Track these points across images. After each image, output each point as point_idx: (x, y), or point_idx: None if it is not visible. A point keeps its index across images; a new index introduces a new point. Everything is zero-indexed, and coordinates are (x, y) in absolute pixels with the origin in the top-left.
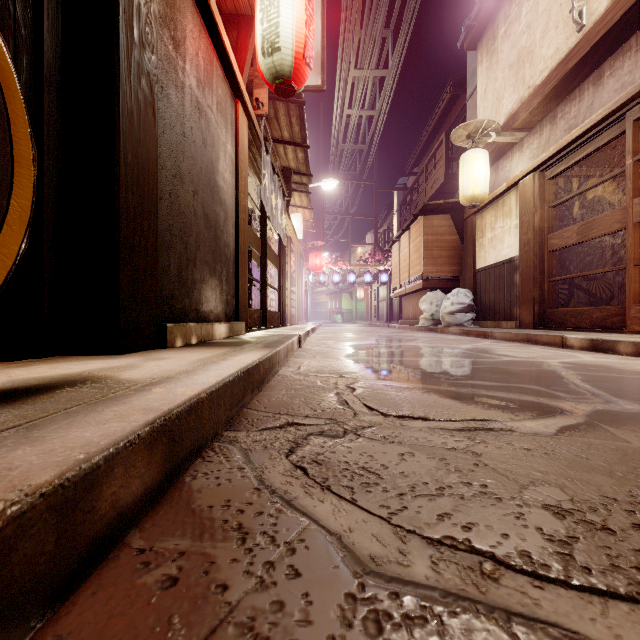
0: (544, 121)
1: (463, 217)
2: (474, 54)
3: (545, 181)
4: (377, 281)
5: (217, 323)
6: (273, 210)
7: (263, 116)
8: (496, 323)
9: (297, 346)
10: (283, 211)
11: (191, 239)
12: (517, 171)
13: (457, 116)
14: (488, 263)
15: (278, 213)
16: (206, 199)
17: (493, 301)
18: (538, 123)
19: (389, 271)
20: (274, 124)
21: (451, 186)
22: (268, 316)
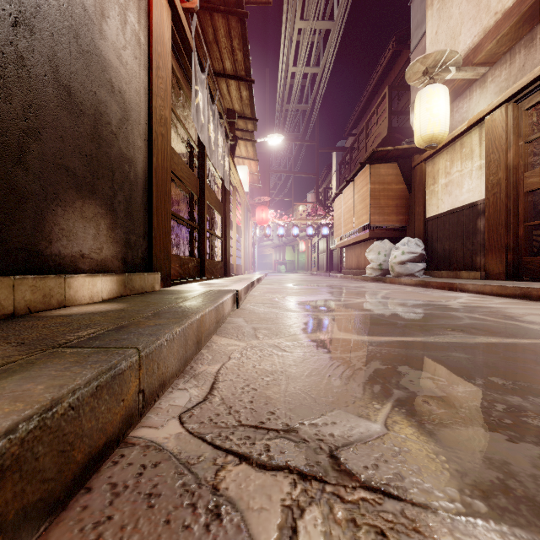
0: (516, 47)
1: (411, 166)
2: (419, 6)
3: (520, 113)
4: (317, 235)
5: (83, 275)
6: (211, 143)
7: (193, 12)
8: (454, 273)
9: (232, 307)
10: (226, 153)
11: (4, 107)
12: (478, 109)
13: (397, 74)
14: (442, 210)
15: (219, 151)
16: (65, 59)
17: (448, 250)
18: (508, 51)
19: (330, 225)
20: (214, 51)
21: (393, 140)
22: (207, 265)
